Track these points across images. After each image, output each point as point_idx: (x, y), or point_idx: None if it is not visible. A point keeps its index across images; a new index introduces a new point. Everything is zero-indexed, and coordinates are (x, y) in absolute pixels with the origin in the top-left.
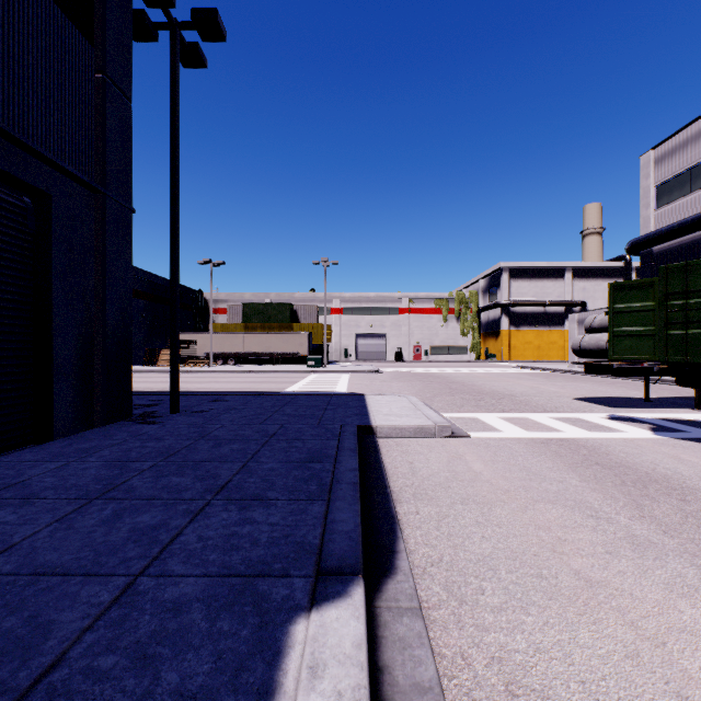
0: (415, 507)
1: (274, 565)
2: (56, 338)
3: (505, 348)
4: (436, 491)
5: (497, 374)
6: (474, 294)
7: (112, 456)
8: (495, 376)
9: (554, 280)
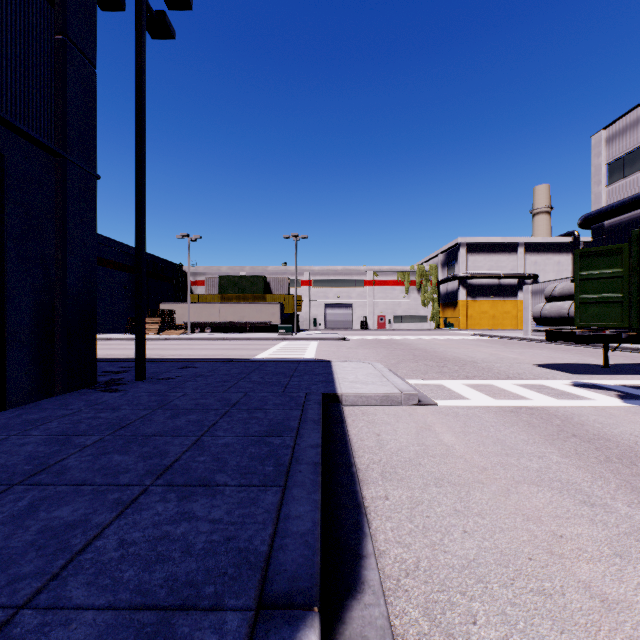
0: (384, 490)
1: (204, 589)
2: (9, 304)
3: (462, 318)
4: (406, 469)
5: (457, 341)
6: (434, 267)
7: (58, 428)
8: (455, 343)
9: (508, 255)
